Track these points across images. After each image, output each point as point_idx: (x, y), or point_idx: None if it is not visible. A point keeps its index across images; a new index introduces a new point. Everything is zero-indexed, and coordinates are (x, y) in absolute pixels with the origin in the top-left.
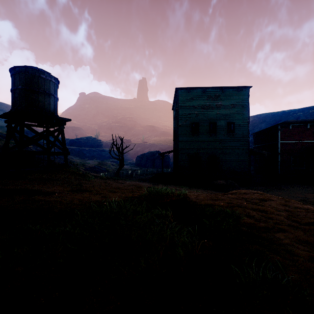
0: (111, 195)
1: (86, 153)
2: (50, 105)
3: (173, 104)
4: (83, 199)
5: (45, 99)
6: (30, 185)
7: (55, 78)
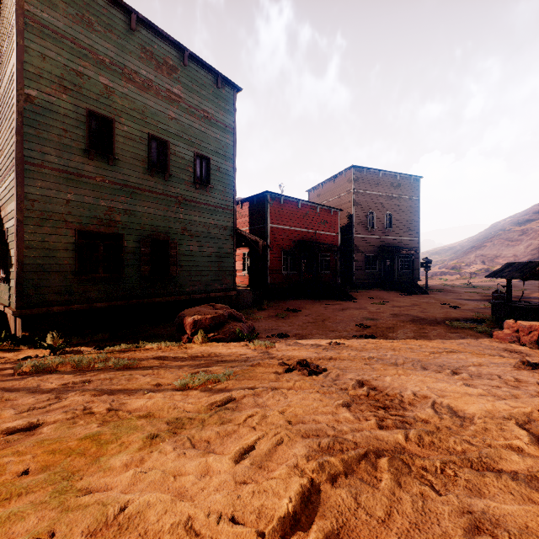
0: None
1: None
2: None
3: None
4: None
5: None
6: None
7: None
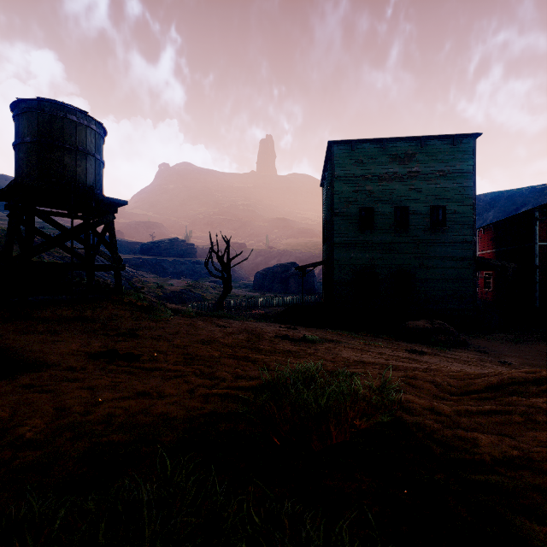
0: (169, 382)
1: (168, 268)
2: (86, 174)
3: (323, 174)
4: (71, 407)
5: (77, 163)
6: (21, 336)
7: (97, 122)
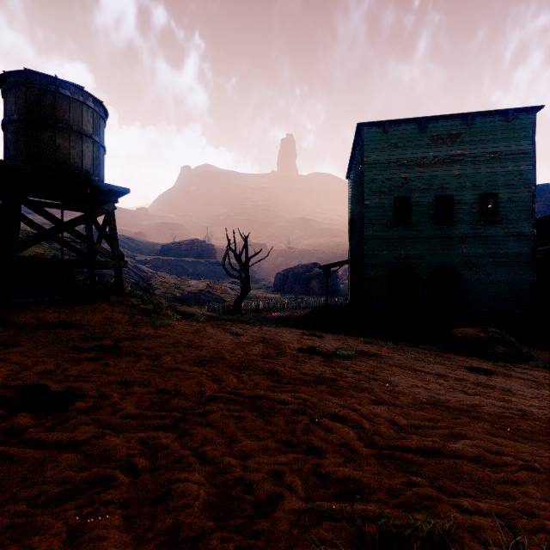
0: None
1: (187, 268)
2: (82, 158)
3: (349, 164)
4: None
5: (71, 144)
6: None
7: (96, 99)
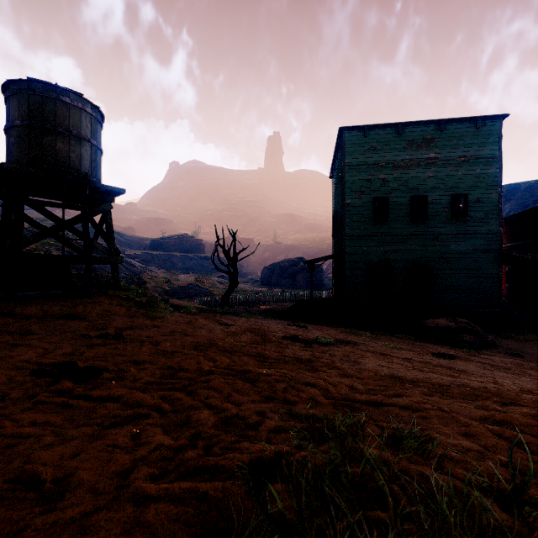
0: (98, 443)
1: (176, 263)
2: (81, 161)
3: (332, 165)
4: None
5: (71, 148)
6: None
7: (93, 105)
